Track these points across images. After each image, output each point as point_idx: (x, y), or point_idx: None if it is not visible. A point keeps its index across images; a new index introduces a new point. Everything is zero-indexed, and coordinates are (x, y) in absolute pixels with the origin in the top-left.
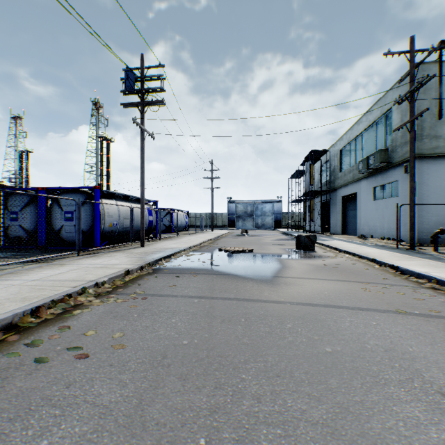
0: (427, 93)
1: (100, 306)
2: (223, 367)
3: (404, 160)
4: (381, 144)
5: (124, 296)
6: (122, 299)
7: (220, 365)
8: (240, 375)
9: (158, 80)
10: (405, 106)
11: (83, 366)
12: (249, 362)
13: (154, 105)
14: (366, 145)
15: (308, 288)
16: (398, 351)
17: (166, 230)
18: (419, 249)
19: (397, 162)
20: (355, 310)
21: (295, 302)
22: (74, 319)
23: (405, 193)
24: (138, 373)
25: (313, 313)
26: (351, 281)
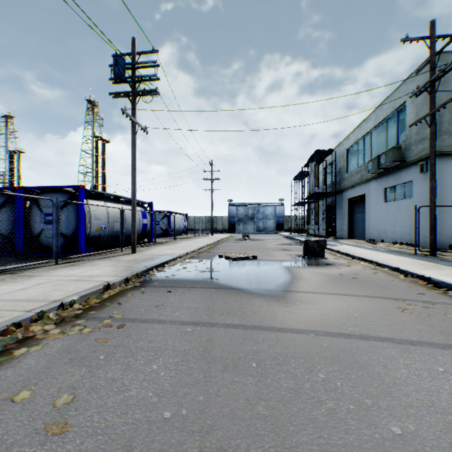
0: (445, 85)
1: (58, 339)
2: None
3: (419, 158)
4: (392, 143)
5: (95, 322)
6: (91, 327)
7: None
8: None
9: (151, 67)
10: (420, 100)
11: None
12: None
13: (146, 95)
14: (375, 144)
15: (331, 309)
16: None
17: (163, 234)
18: (440, 256)
19: (411, 161)
20: (404, 344)
21: (321, 331)
22: (10, 365)
23: (421, 194)
24: None
25: (350, 350)
26: (380, 298)
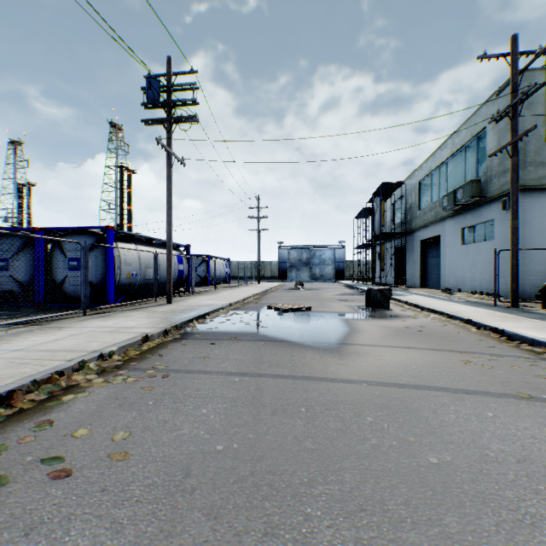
0: (531, 108)
1: (102, 388)
2: (277, 493)
3: (502, 193)
4: (471, 175)
5: (137, 373)
6: (135, 377)
7: (272, 489)
8: (304, 509)
9: (189, 90)
10: (502, 125)
11: (60, 491)
12: (316, 483)
13: (184, 122)
14: (451, 176)
15: (388, 361)
16: (537, 462)
17: (201, 282)
18: (523, 307)
19: (492, 196)
20: (459, 393)
21: (374, 382)
22: (61, 409)
23: (503, 235)
24: (144, 506)
25: (402, 398)
26: (444, 351)
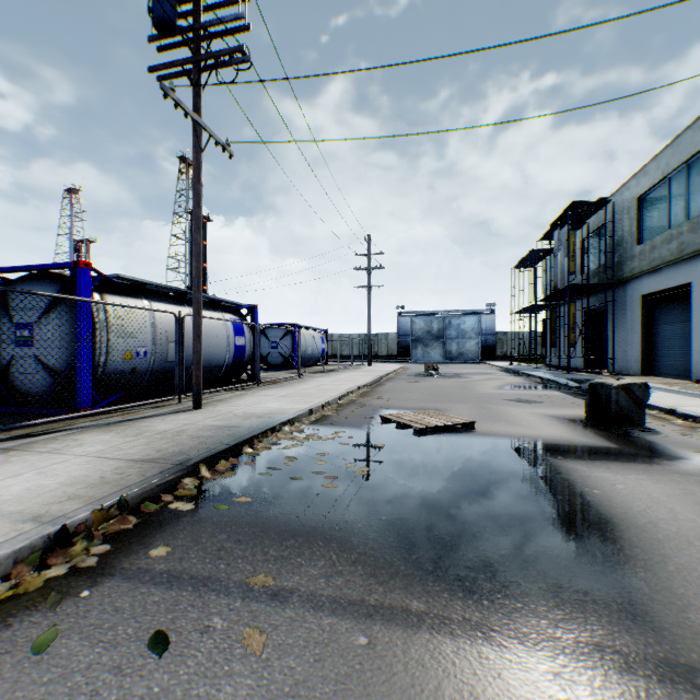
0: None
1: None
2: None
3: None
4: None
5: None
6: None
7: None
8: None
9: (233, 3)
10: None
11: None
12: None
13: (223, 65)
14: None
15: None
16: None
17: (284, 364)
18: None
19: None
20: None
21: None
22: None
23: None
24: None
25: None
26: None
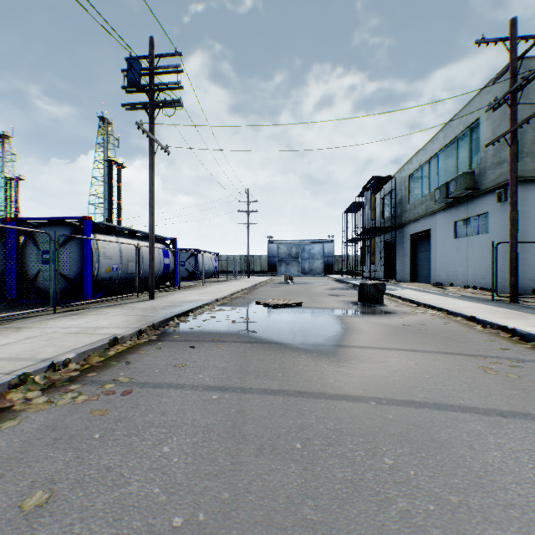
0: (528, 97)
1: (42, 411)
2: None
3: (497, 185)
4: (464, 167)
5: (94, 388)
6: (88, 395)
7: None
8: None
9: (173, 73)
10: (498, 115)
11: None
12: None
13: (167, 107)
14: (443, 169)
15: (395, 368)
16: None
17: (189, 277)
18: (523, 302)
19: (487, 188)
20: (492, 416)
21: (384, 399)
22: None
23: (498, 228)
24: None
25: (423, 424)
26: (456, 354)
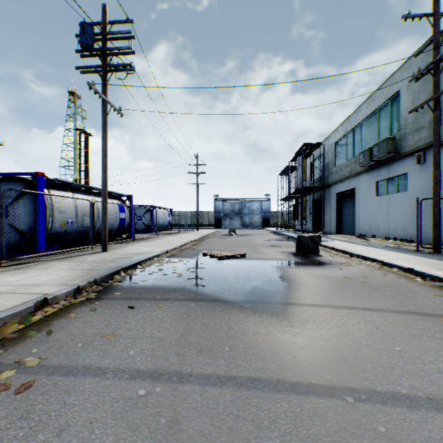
0: None
1: None
2: None
3: (416, 149)
4: (385, 134)
5: None
6: None
7: None
8: None
9: (125, 39)
10: (417, 87)
11: None
12: None
13: (120, 71)
14: (366, 136)
15: (357, 336)
16: None
17: (146, 229)
18: None
19: (407, 152)
20: None
21: (361, 390)
22: None
23: (417, 187)
24: None
25: None
26: (413, 314)
